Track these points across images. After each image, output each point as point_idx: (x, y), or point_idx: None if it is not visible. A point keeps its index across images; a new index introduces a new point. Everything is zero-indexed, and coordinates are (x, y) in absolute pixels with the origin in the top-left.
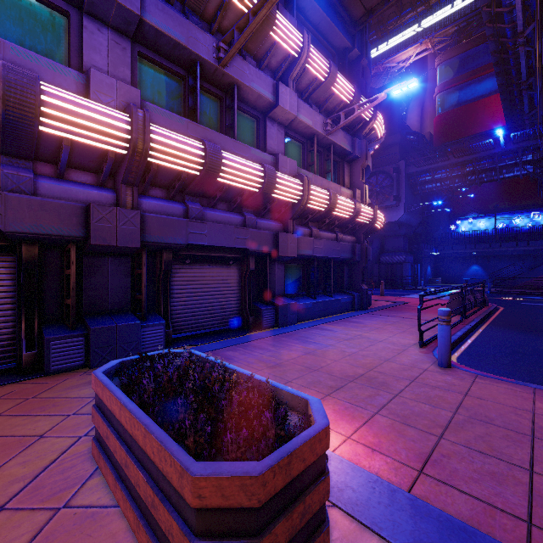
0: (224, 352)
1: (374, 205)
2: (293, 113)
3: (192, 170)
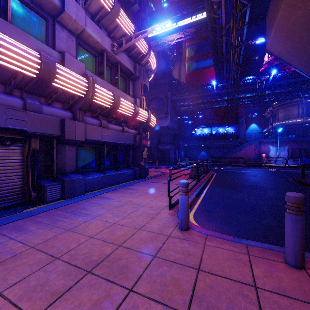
0: None
1: (149, 110)
2: (81, 24)
3: None
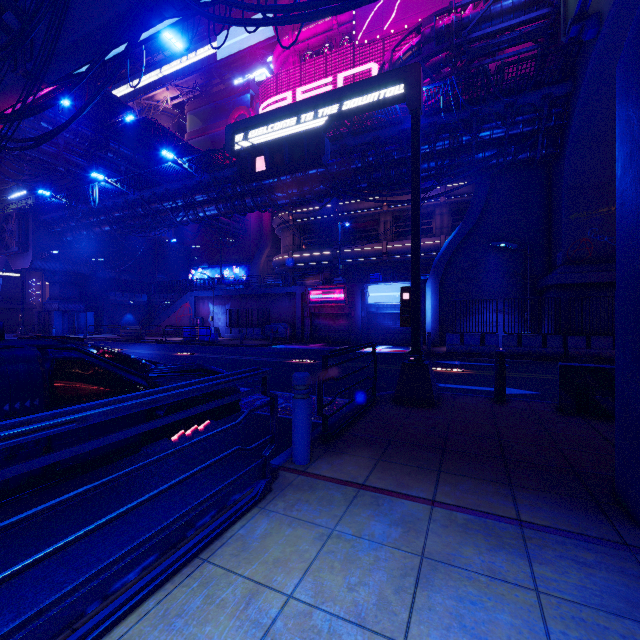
0: None
1: None
2: None
3: None
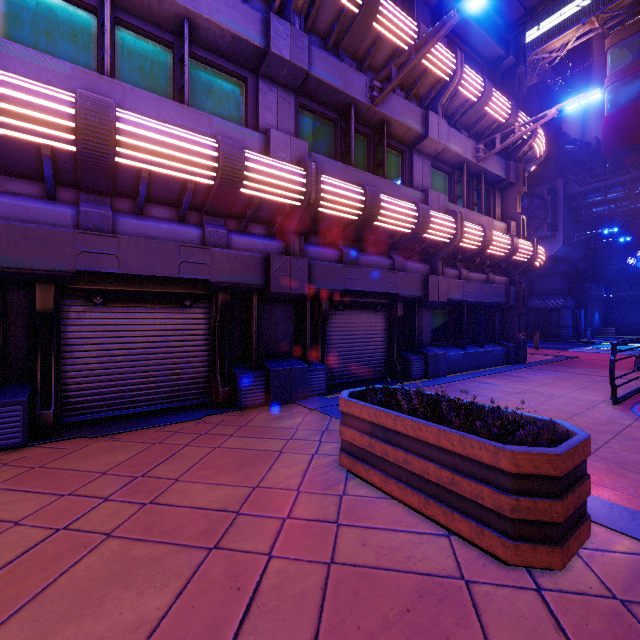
0: None
1: (534, 239)
2: (443, 142)
3: (352, 216)
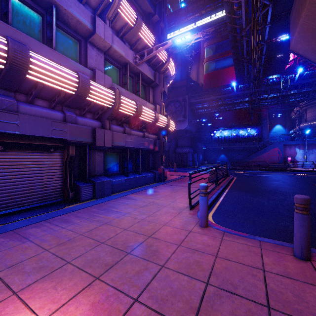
0: (26, 230)
1: (168, 116)
2: (109, 42)
3: None
